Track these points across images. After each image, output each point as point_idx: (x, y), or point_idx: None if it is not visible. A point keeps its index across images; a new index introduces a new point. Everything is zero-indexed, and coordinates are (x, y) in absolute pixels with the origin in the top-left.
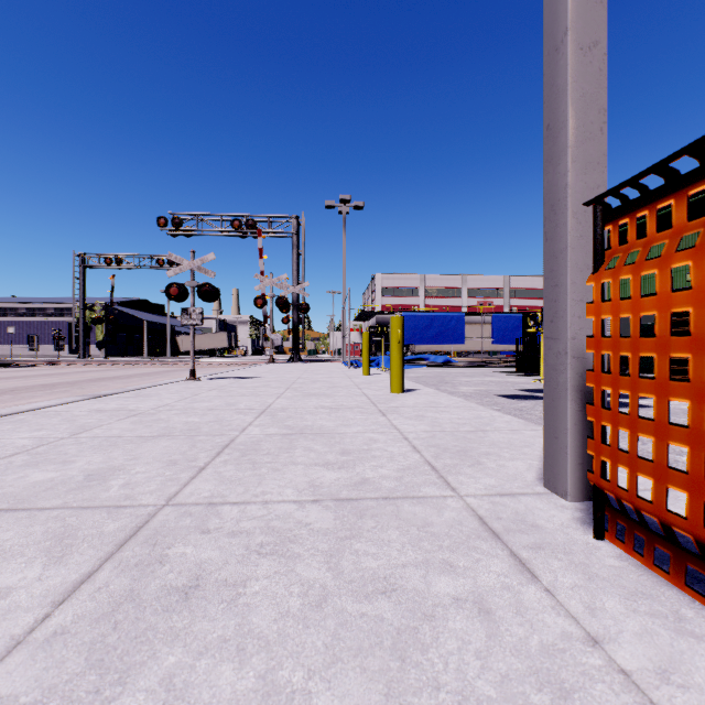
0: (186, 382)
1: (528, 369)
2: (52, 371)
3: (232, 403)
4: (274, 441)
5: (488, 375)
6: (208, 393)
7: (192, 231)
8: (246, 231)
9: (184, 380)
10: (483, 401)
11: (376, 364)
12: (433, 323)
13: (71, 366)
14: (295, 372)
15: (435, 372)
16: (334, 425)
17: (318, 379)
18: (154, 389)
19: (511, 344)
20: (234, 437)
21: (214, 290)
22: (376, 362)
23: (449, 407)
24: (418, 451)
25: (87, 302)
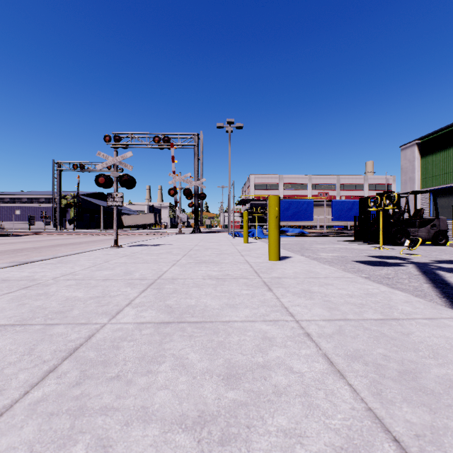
0: (110, 249)
1: (364, 238)
2: (33, 239)
3: (130, 272)
4: (141, 339)
5: (334, 242)
6: (118, 260)
7: (127, 145)
8: (163, 144)
9: (109, 247)
10: (347, 267)
11: (251, 234)
12: (291, 206)
13: (48, 235)
14: (194, 241)
15: (295, 241)
16: (218, 306)
17: (210, 246)
18: (79, 255)
19: (345, 220)
20: (95, 330)
21: (131, 179)
22: (251, 233)
23: (329, 277)
24: (339, 372)
25: (65, 194)
